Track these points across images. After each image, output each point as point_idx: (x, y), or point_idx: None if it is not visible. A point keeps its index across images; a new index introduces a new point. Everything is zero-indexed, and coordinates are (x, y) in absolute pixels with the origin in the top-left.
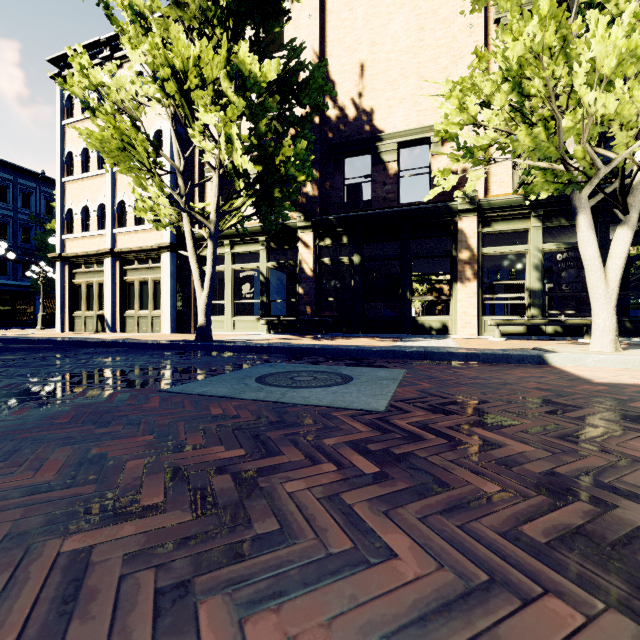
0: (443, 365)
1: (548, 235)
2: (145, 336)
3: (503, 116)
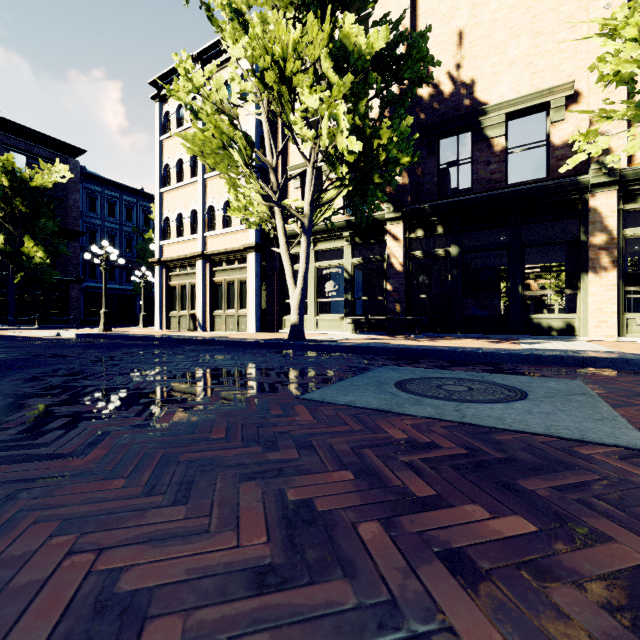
0: (624, 375)
1: None
2: (235, 334)
3: None
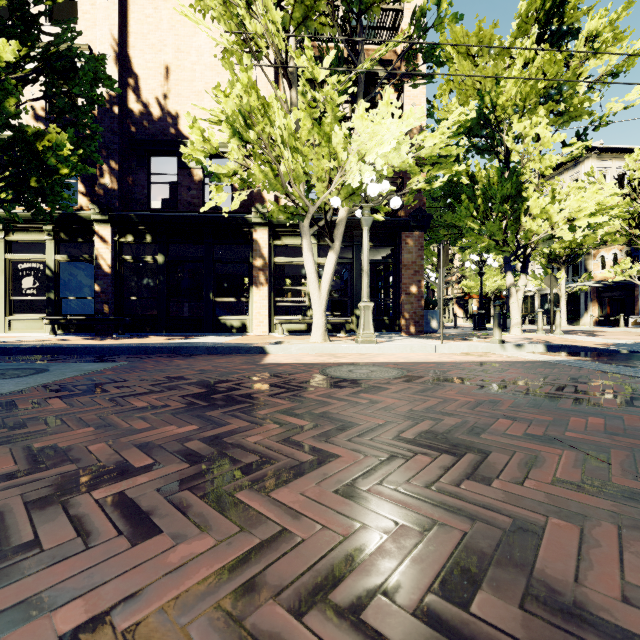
0: (177, 357)
1: None
2: None
3: (241, 153)
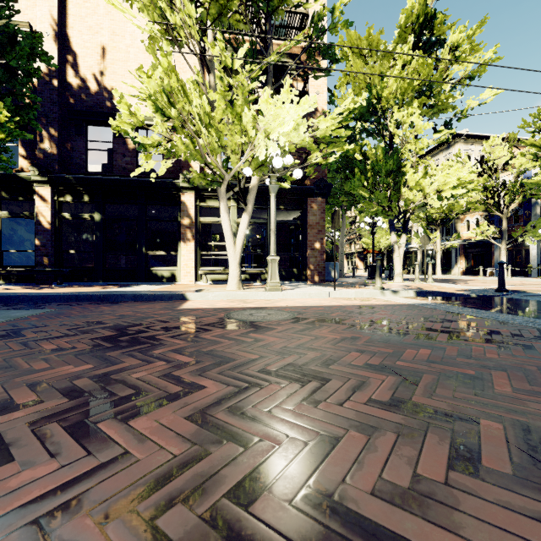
0: (104, 304)
1: (254, 212)
2: None
3: (164, 127)
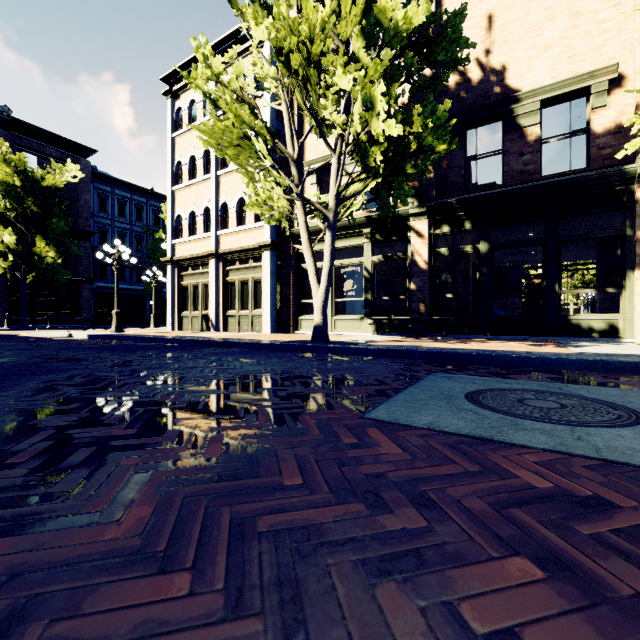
0: None
1: None
2: (250, 336)
3: None
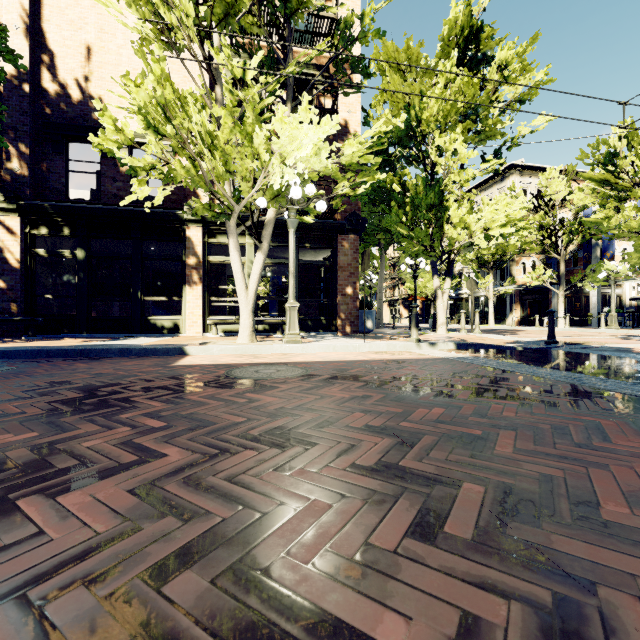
0: (82, 361)
1: (277, 251)
2: None
3: (159, 146)
